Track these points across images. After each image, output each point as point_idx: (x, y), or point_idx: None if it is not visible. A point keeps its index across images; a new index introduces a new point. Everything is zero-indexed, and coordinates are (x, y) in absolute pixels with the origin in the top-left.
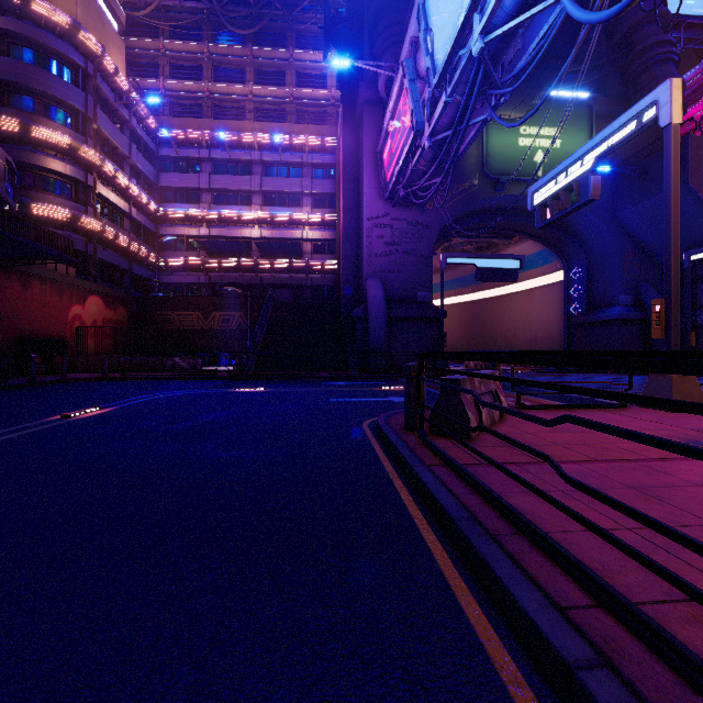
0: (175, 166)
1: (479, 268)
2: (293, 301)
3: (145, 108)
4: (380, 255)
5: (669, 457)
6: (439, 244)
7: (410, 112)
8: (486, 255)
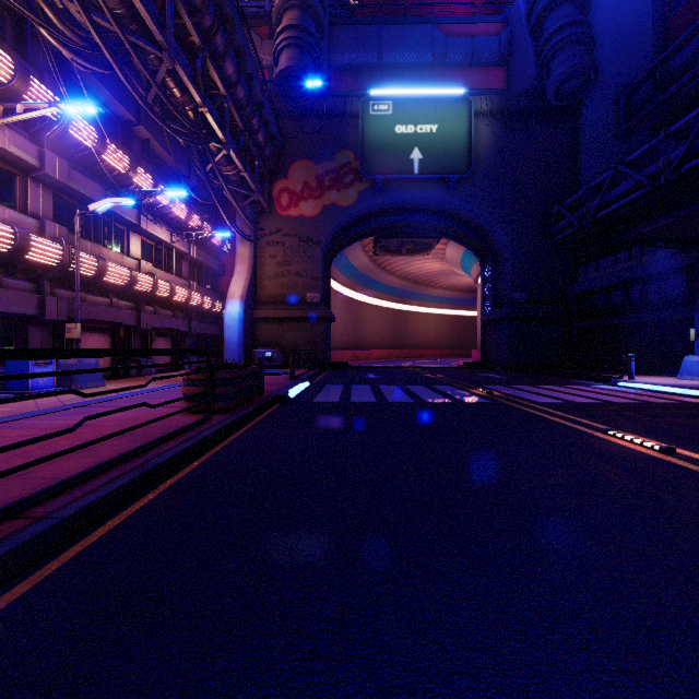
0: None
1: None
2: None
3: None
4: None
5: None
6: None
7: None
8: None
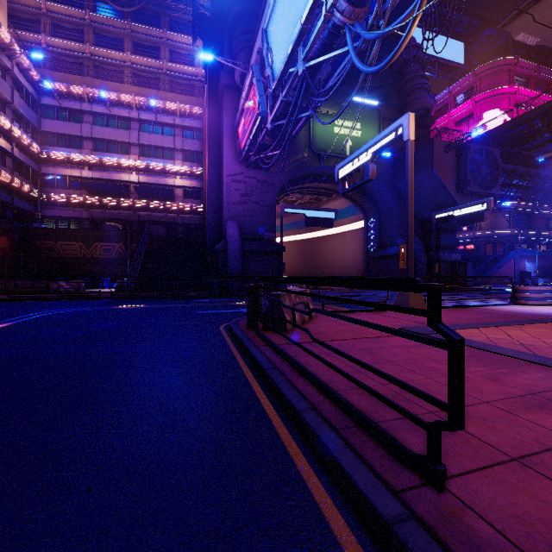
0: (57, 114)
1: (307, 217)
2: (167, 235)
3: (28, 60)
4: (237, 203)
5: (390, 335)
6: (281, 197)
7: (257, 103)
8: (312, 208)
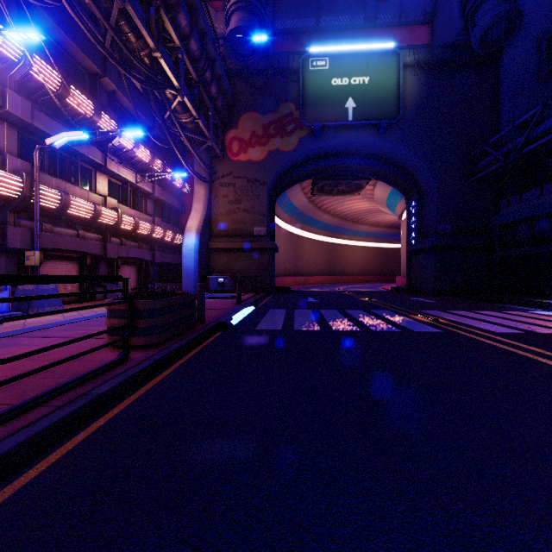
0: None
1: None
2: None
3: None
4: None
5: None
6: None
7: None
8: None
